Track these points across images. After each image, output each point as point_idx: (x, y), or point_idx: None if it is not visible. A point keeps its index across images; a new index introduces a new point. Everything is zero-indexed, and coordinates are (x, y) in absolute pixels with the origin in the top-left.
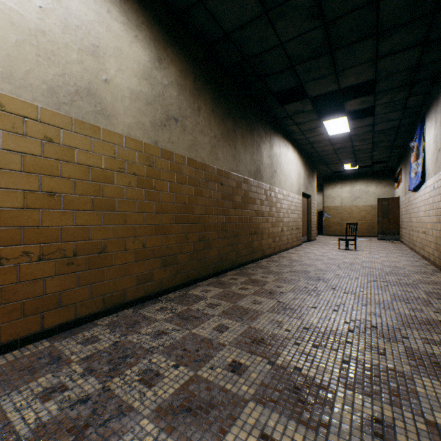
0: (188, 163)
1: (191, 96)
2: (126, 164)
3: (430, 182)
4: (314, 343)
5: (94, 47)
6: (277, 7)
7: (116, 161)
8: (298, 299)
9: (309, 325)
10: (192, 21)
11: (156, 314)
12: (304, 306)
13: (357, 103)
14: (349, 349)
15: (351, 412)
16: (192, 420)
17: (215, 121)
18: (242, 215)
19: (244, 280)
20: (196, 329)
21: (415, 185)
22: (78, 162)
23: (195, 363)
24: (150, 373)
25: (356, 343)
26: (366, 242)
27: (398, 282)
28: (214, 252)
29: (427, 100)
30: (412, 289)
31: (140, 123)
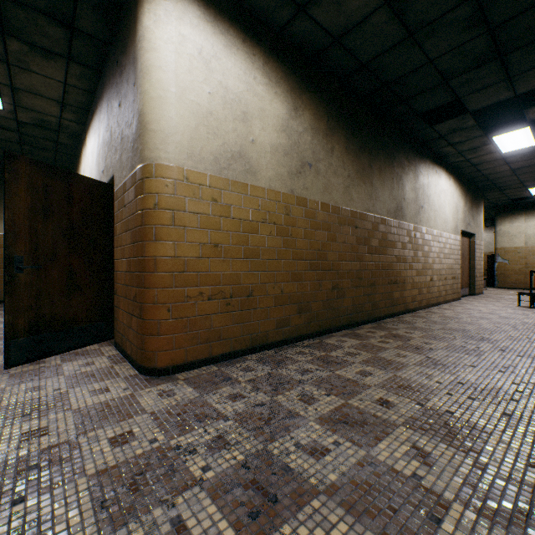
0: (321, 208)
1: (324, 137)
2: (267, 215)
3: None
4: (470, 396)
5: (244, 114)
6: (425, 27)
7: (260, 213)
8: (452, 357)
9: (465, 381)
10: (326, 61)
11: (297, 356)
12: (459, 364)
13: None
14: (513, 406)
15: (506, 448)
16: (350, 429)
17: (348, 159)
18: (380, 261)
19: (383, 334)
20: (338, 371)
21: None
22: (233, 217)
23: (344, 395)
24: (306, 396)
25: (524, 402)
26: None
27: None
28: (348, 302)
29: None
30: None
31: (279, 175)
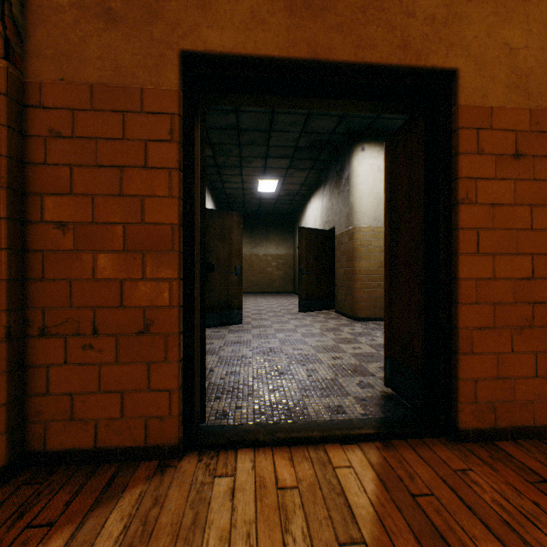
0: None
1: None
2: None
3: None
4: None
5: None
6: None
7: None
8: None
9: None
10: None
11: None
12: None
13: None
14: None
15: None
16: None
17: None
18: None
19: None
20: None
21: None
22: None
23: None
24: None
25: None
26: None
27: None
28: None
29: None
30: None
31: None
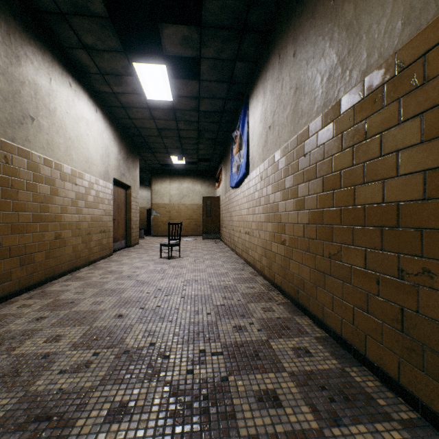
0: None
1: None
2: None
3: (256, 173)
4: None
5: None
6: None
7: None
8: None
9: None
10: None
11: None
12: None
13: (178, 39)
14: None
15: None
16: None
17: None
18: None
19: None
20: None
21: (238, 179)
22: None
23: None
24: None
25: None
26: (193, 243)
27: (241, 344)
28: None
29: (252, 76)
30: (272, 373)
31: None
